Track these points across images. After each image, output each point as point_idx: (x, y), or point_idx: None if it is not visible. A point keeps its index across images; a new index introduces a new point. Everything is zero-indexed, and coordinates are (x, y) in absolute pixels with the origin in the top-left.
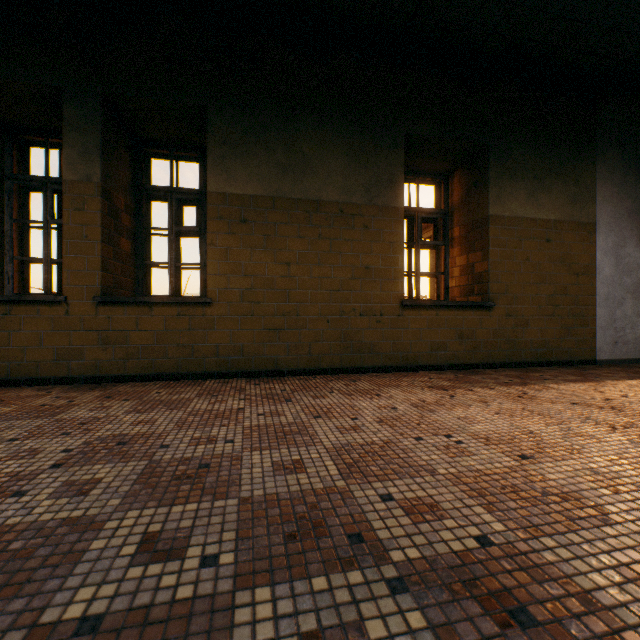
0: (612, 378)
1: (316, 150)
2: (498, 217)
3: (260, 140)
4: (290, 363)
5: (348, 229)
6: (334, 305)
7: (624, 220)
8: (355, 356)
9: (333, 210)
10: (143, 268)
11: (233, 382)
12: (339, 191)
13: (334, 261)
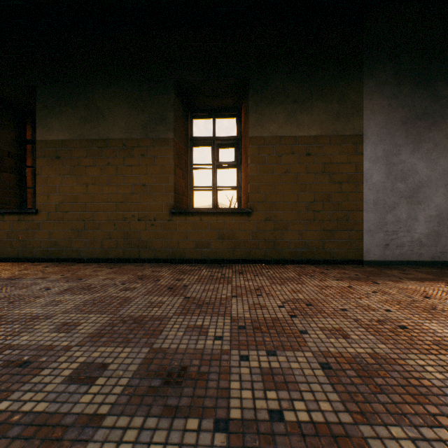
0: (324, 278)
1: (106, 103)
2: (258, 138)
3: (68, 102)
4: (88, 254)
5: (130, 158)
6: (119, 213)
7: (397, 129)
8: (135, 250)
9: (119, 145)
10: (27, 191)
11: (41, 265)
12: (123, 131)
13: (119, 181)
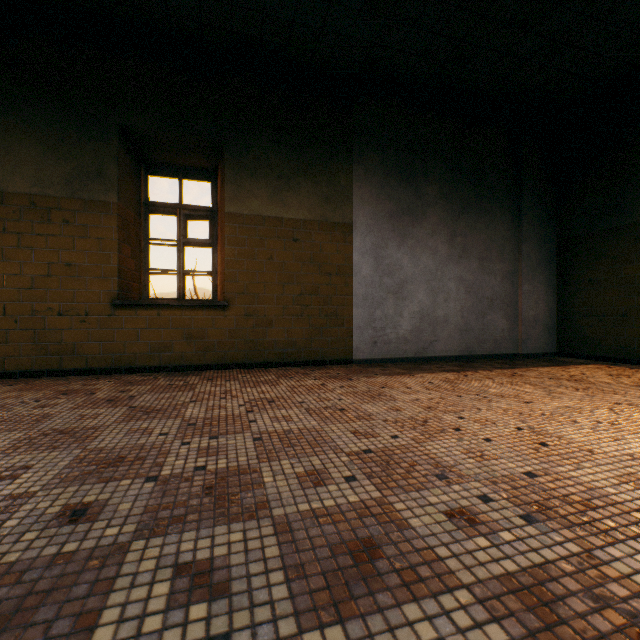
0: (304, 378)
1: (1, 138)
2: (236, 215)
3: None
4: None
5: (44, 223)
6: (25, 304)
7: (385, 222)
8: (53, 358)
9: (24, 202)
10: None
11: None
12: (32, 182)
13: (25, 257)
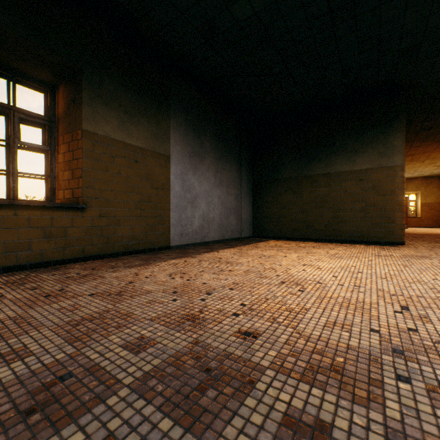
0: (164, 260)
1: None
2: (92, 133)
3: None
4: None
5: None
6: None
7: (187, 158)
8: None
9: None
10: None
11: None
12: None
13: None
